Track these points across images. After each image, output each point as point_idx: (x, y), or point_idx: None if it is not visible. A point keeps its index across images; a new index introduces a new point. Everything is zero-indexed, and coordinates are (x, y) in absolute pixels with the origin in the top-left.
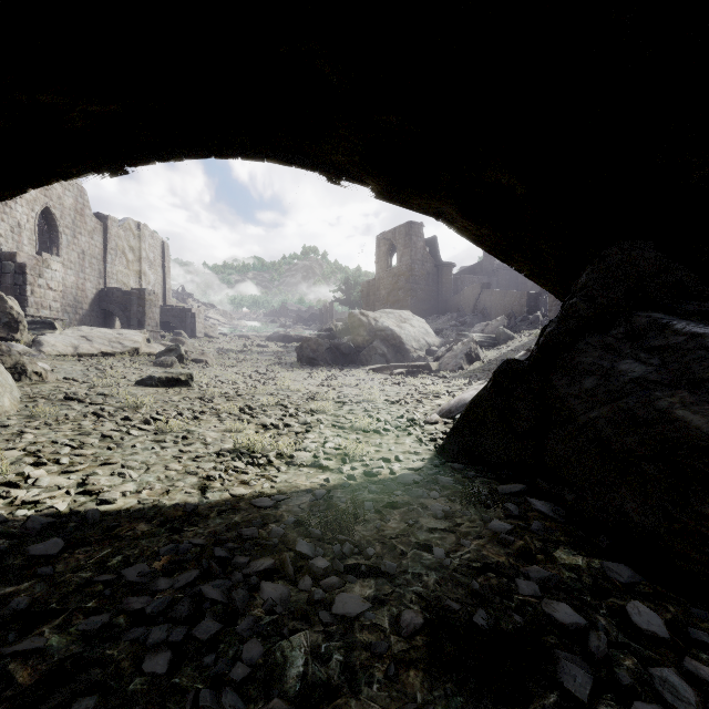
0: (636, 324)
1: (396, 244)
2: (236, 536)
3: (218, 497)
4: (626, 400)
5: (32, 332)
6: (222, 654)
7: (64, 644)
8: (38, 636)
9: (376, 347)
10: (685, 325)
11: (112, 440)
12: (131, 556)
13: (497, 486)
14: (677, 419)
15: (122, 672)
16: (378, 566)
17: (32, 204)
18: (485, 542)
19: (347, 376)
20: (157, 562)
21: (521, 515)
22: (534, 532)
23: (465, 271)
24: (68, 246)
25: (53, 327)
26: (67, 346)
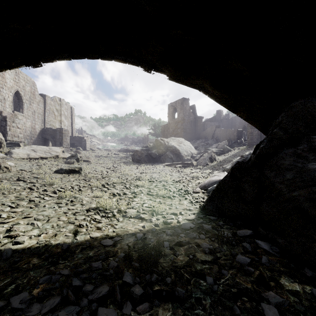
0: (314, 142)
1: (176, 108)
2: (88, 267)
3: (83, 239)
4: None
5: (9, 148)
6: None
7: None
8: None
9: (168, 154)
10: None
11: (34, 202)
12: (21, 284)
13: (236, 231)
14: None
15: None
16: (173, 291)
17: (10, 89)
18: (236, 271)
19: (154, 168)
20: (36, 289)
21: (253, 251)
22: (264, 264)
23: (208, 120)
24: (27, 108)
25: (19, 145)
26: (24, 154)
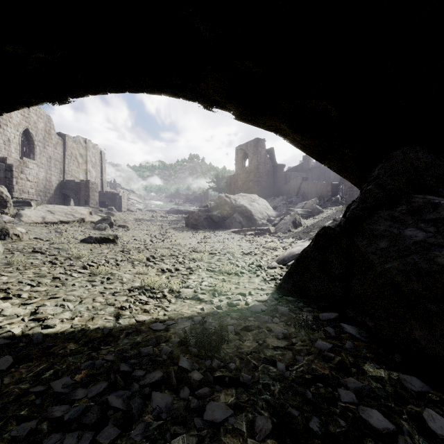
0: (415, 203)
1: (248, 152)
2: (137, 353)
3: (127, 323)
4: (412, 257)
5: (16, 208)
6: None
7: None
8: None
9: (235, 217)
10: None
11: (60, 280)
12: (60, 370)
13: (319, 314)
14: None
15: None
16: (237, 377)
17: (17, 127)
18: (313, 357)
19: (217, 236)
20: (78, 375)
21: (337, 336)
22: (347, 350)
23: (292, 170)
24: (40, 153)
25: (30, 205)
26: (38, 217)
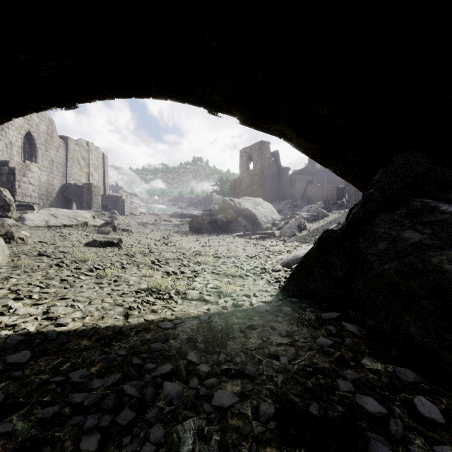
0: (413, 206)
1: (252, 155)
2: (147, 349)
3: (136, 322)
4: (409, 257)
5: (19, 212)
6: (135, 435)
7: (26, 428)
8: (8, 422)
9: (239, 221)
10: (447, 207)
11: (68, 282)
12: (76, 363)
13: (321, 314)
14: (445, 271)
15: (65, 450)
16: (243, 370)
17: (19, 129)
18: (315, 353)
19: (221, 240)
20: (94, 367)
21: (338, 334)
22: (347, 346)
23: (297, 173)
24: (42, 156)
25: (32, 208)
26: (41, 220)
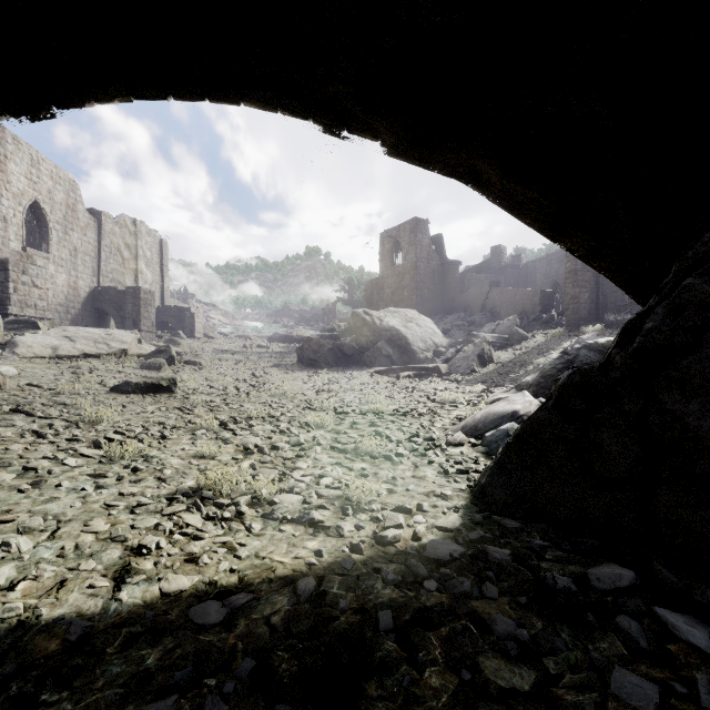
0: None
1: (400, 241)
2: None
3: (139, 598)
4: None
5: (13, 332)
6: None
7: None
8: None
9: (380, 348)
10: None
11: (35, 474)
12: None
13: (585, 570)
14: None
15: None
16: None
17: (19, 198)
18: None
19: (350, 379)
20: None
21: (656, 651)
22: None
23: (472, 270)
24: (58, 242)
25: (36, 327)
26: (45, 347)
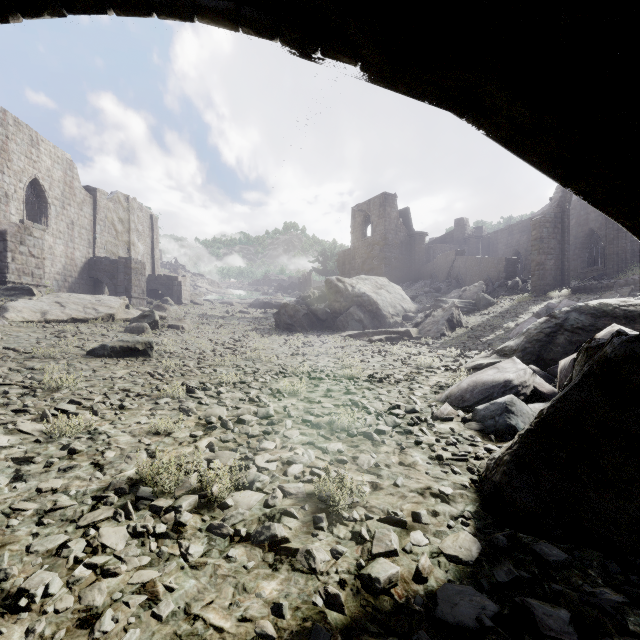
0: None
1: (370, 215)
2: None
3: None
4: None
5: (10, 298)
6: None
7: None
8: None
9: (352, 313)
10: None
11: None
12: None
13: None
14: None
15: None
16: None
17: (20, 175)
18: None
19: (324, 342)
20: None
21: None
22: None
23: (437, 241)
24: (57, 216)
25: (31, 293)
26: (35, 312)
